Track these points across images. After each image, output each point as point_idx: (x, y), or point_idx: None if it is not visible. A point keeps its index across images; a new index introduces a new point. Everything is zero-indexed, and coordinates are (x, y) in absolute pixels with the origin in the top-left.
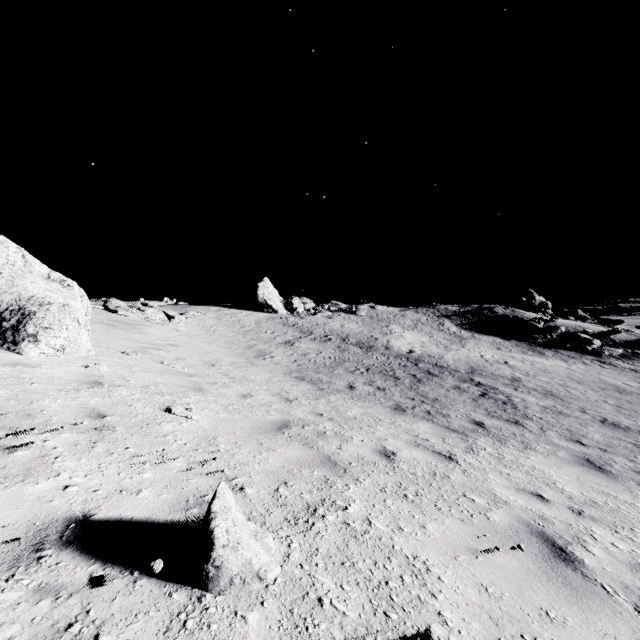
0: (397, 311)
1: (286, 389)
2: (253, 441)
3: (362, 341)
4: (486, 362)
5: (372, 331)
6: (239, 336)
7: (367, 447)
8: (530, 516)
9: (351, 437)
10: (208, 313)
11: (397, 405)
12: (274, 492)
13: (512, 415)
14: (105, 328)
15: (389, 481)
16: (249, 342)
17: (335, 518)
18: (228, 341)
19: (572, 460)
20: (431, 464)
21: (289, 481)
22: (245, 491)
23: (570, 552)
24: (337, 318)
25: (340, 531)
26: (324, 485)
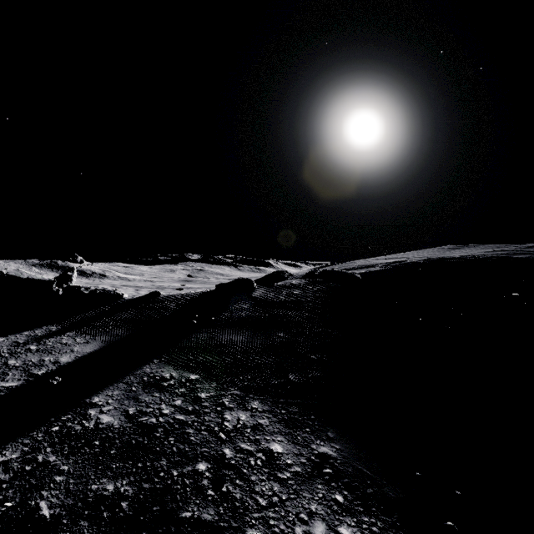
0: (4, 263)
1: None
2: None
3: None
4: None
5: None
6: None
7: None
8: None
9: None
10: None
11: None
12: None
13: None
14: None
15: None
16: None
17: None
18: None
19: None
20: None
21: None
22: None
23: None
24: None
25: None
26: None
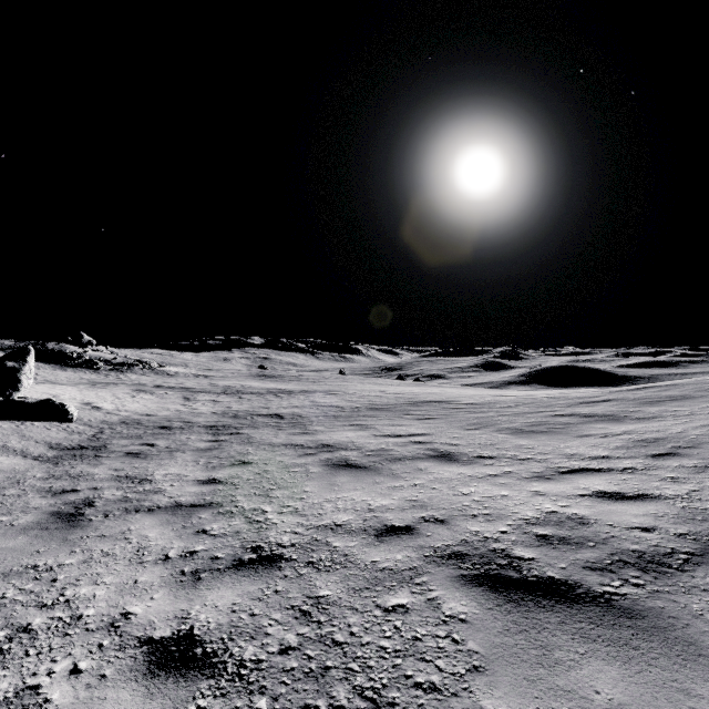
0: None
1: None
2: None
3: None
4: None
5: None
6: None
7: None
8: None
9: None
10: None
11: None
12: None
13: None
14: None
15: None
16: None
17: None
18: None
19: None
20: None
21: None
22: None
23: None
24: None
25: None
26: None
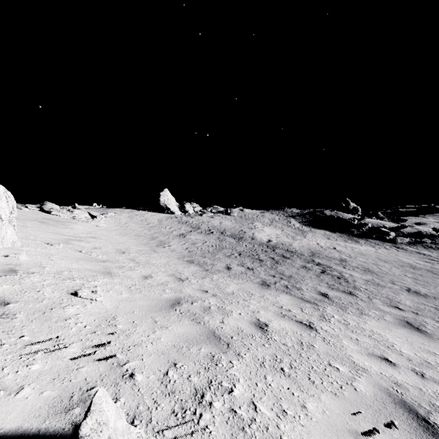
0: (259, 213)
1: (179, 270)
2: (149, 319)
3: (235, 234)
4: (321, 248)
5: (242, 227)
6: (145, 230)
7: (244, 320)
8: (387, 383)
9: (231, 311)
10: (123, 214)
11: (263, 281)
12: (163, 377)
13: (346, 287)
14: (37, 224)
15: (266, 354)
16: (153, 235)
17: (222, 405)
18: (137, 234)
19: (396, 323)
20: (297, 333)
21: (178, 362)
22: (135, 378)
23: (434, 423)
24: (217, 217)
25: (227, 423)
26: (210, 363)
